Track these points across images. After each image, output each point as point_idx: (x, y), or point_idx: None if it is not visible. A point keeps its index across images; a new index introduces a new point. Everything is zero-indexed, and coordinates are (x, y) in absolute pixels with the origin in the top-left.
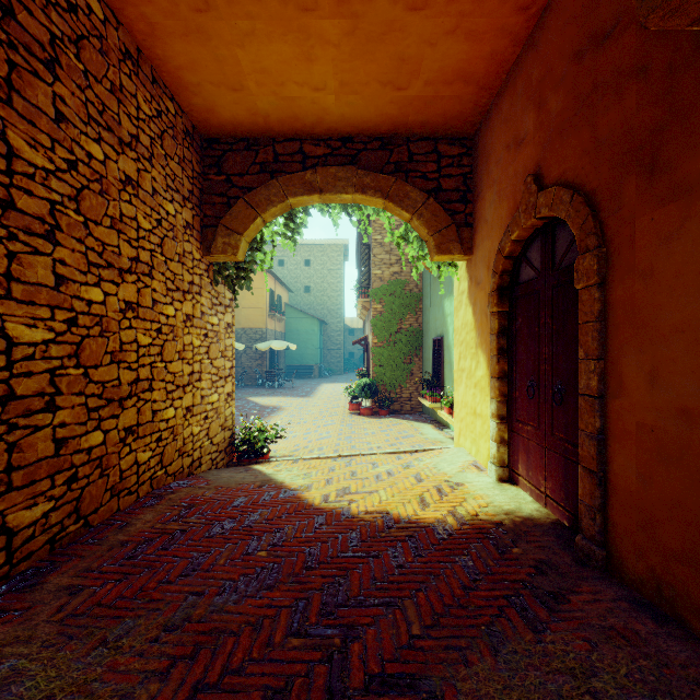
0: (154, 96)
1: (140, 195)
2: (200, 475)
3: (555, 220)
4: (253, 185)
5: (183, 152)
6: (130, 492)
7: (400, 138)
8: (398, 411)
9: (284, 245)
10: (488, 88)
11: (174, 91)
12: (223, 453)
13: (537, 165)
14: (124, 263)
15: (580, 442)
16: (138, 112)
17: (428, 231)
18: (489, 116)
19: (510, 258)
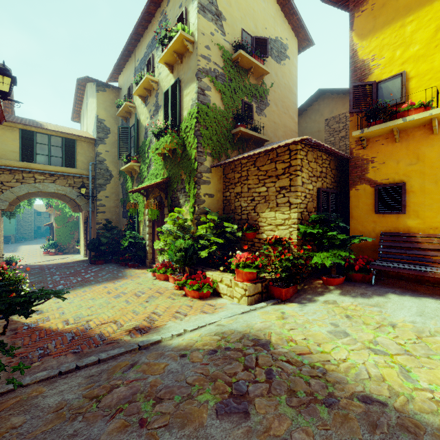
0: None
1: None
2: None
3: None
4: None
5: None
6: None
7: None
8: (68, 253)
9: (28, 207)
10: None
11: None
12: None
13: None
14: None
15: None
16: None
17: (71, 207)
18: None
19: (86, 217)
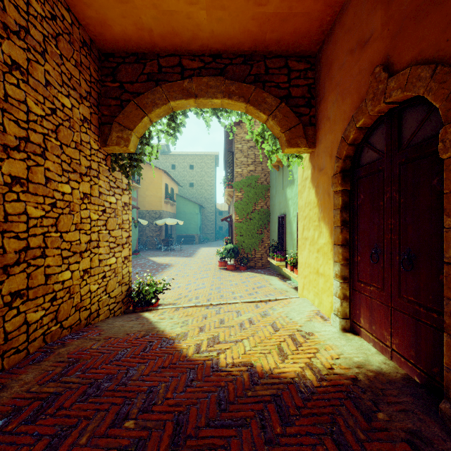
0: (48, 0)
1: (30, 82)
2: (97, 324)
3: (402, 104)
4: (141, 91)
5: (80, 58)
6: (18, 351)
7: (259, 55)
8: (253, 267)
9: (167, 140)
10: (333, 5)
11: (69, 2)
12: (120, 303)
13: (385, 56)
14: (9, 140)
15: (446, 310)
16: (28, 7)
17: (280, 129)
18: (332, 33)
19: (353, 145)
